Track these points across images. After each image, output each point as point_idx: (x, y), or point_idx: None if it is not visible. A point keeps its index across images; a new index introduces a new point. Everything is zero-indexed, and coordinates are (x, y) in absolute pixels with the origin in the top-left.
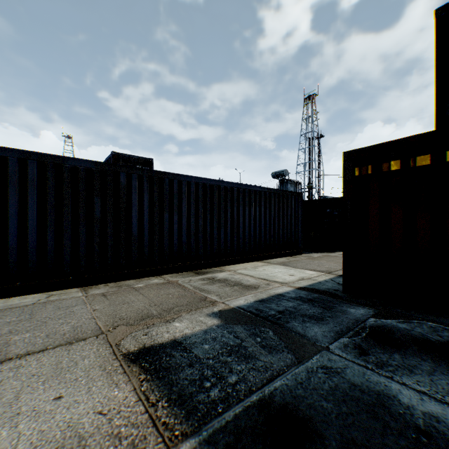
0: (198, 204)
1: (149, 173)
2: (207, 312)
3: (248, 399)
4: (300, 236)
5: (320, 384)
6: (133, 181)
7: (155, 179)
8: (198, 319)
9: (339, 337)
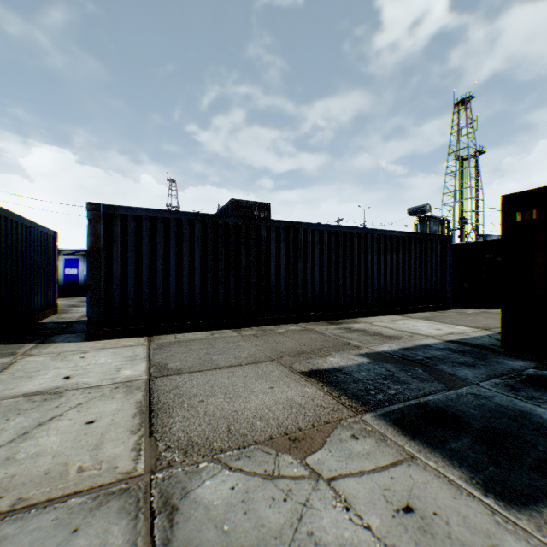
0: (331, 253)
1: (285, 224)
2: (354, 353)
3: (406, 402)
4: (448, 288)
5: (467, 402)
6: (271, 233)
7: (290, 230)
8: (348, 357)
9: (490, 378)
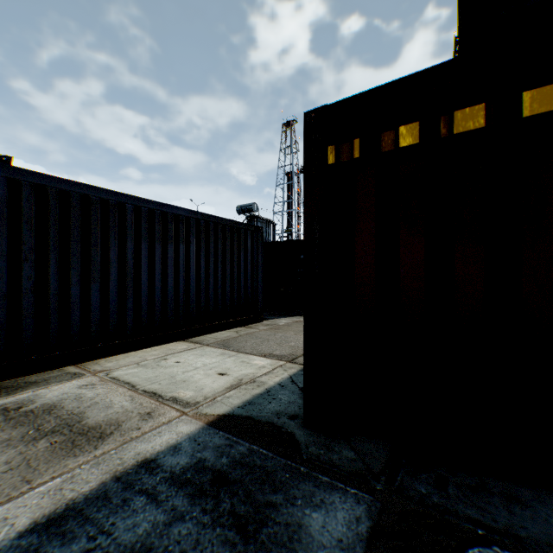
0: (21, 229)
1: None
2: None
3: None
4: (261, 294)
5: None
6: None
7: None
8: None
9: None
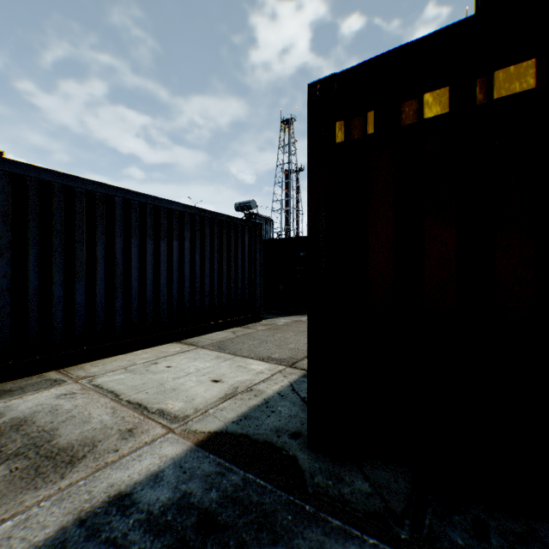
0: None
1: None
2: None
3: None
4: (259, 292)
5: None
6: None
7: None
8: None
9: None
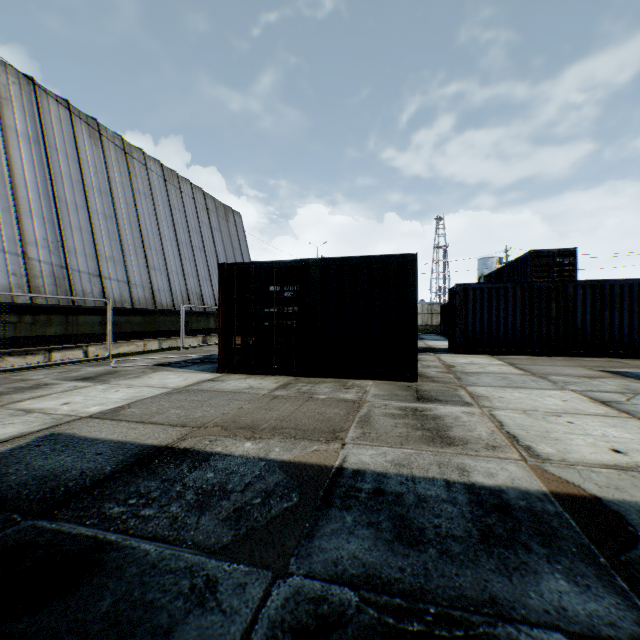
0: None
1: (589, 283)
2: None
3: None
4: None
5: None
6: (577, 290)
7: (595, 286)
8: (636, 370)
9: None
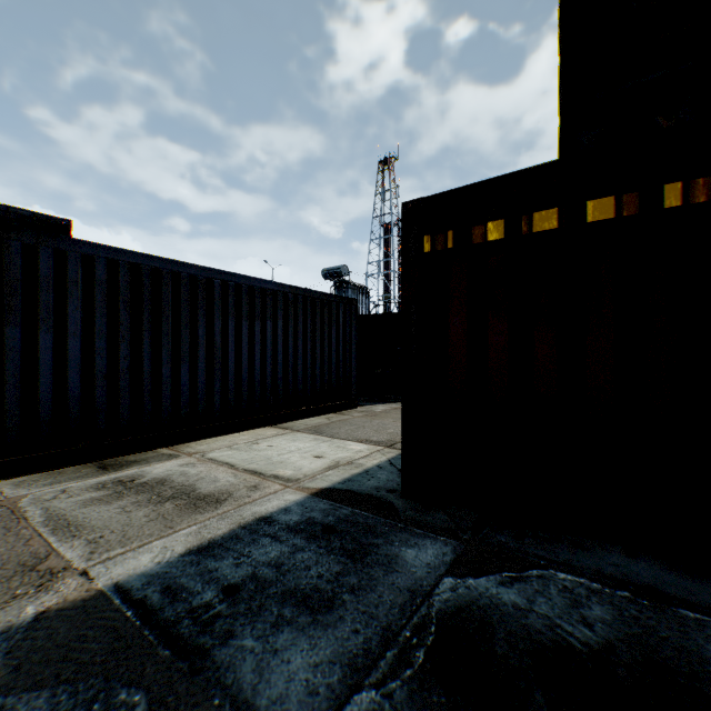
0: (119, 309)
1: None
2: None
3: None
4: (354, 376)
5: None
6: None
7: None
8: None
9: (353, 686)
